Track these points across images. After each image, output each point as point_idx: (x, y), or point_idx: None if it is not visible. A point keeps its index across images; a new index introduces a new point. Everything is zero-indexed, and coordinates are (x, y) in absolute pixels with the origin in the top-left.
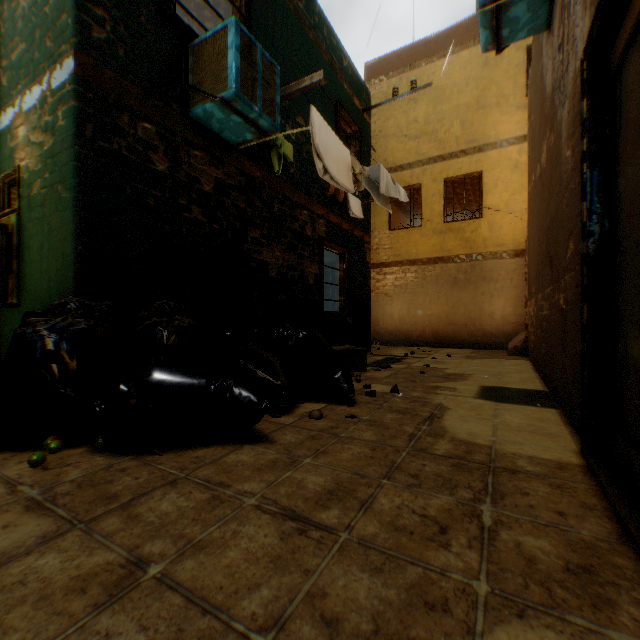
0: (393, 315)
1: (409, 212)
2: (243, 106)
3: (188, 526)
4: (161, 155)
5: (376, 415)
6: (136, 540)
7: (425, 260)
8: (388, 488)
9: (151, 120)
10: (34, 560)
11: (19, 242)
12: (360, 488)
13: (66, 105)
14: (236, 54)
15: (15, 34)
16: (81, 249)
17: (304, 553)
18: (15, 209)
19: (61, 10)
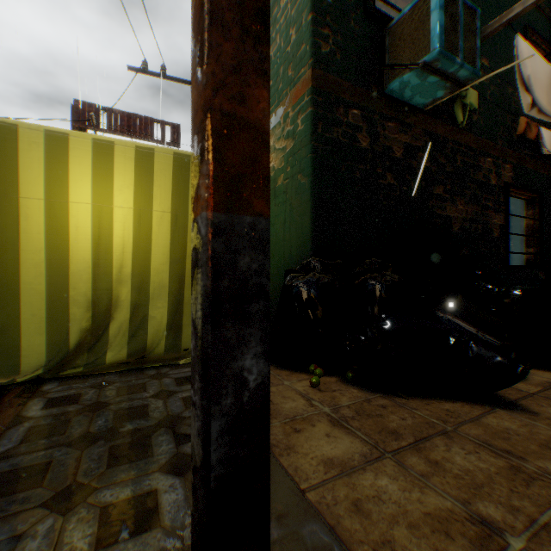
0: None
1: None
2: (444, 63)
3: (511, 497)
4: (364, 134)
5: None
6: (459, 492)
7: None
8: None
9: (357, 106)
10: (373, 478)
11: None
12: None
13: (303, 113)
14: (440, 13)
15: None
16: (314, 220)
17: None
18: None
19: (299, 44)
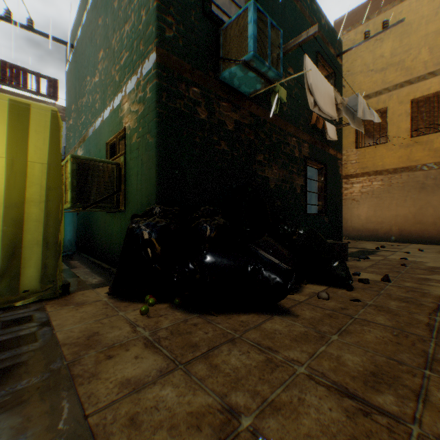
0: (359, 216)
1: (371, 133)
2: (258, 63)
3: (258, 384)
4: (203, 108)
5: (378, 301)
6: (222, 388)
7: (390, 170)
8: (435, 381)
9: (197, 85)
10: (158, 390)
11: (124, 173)
12: (403, 375)
13: (151, 83)
14: (254, 26)
15: (122, 49)
16: (159, 174)
17: (380, 439)
18: (122, 153)
19: (148, 24)
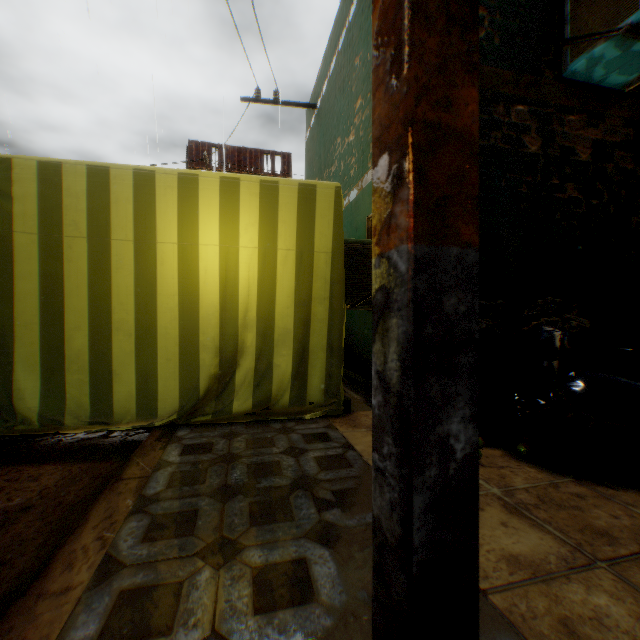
0: None
1: None
2: None
3: None
4: (531, 135)
5: None
6: None
7: None
8: None
9: (522, 100)
10: (582, 591)
11: None
12: None
13: None
14: None
15: None
16: None
17: None
18: None
19: None
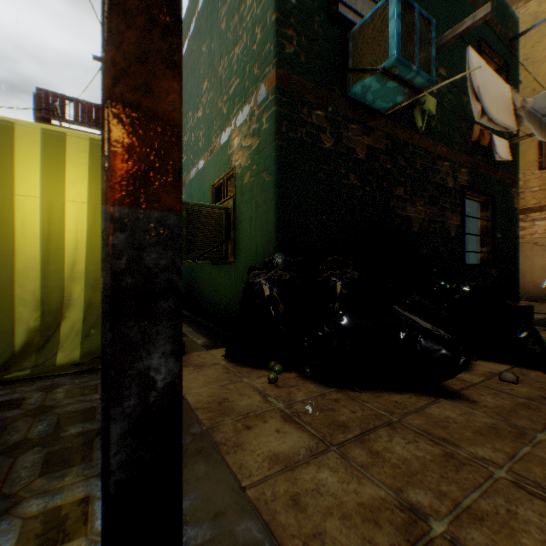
0: (544, 267)
1: None
2: (402, 69)
3: (441, 482)
4: (328, 134)
5: None
6: (394, 481)
7: None
8: None
9: (321, 107)
10: (315, 471)
11: (234, 218)
12: None
13: (268, 112)
14: (397, 22)
15: (230, 76)
16: (278, 218)
17: None
18: (231, 196)
19: (264, 43)
